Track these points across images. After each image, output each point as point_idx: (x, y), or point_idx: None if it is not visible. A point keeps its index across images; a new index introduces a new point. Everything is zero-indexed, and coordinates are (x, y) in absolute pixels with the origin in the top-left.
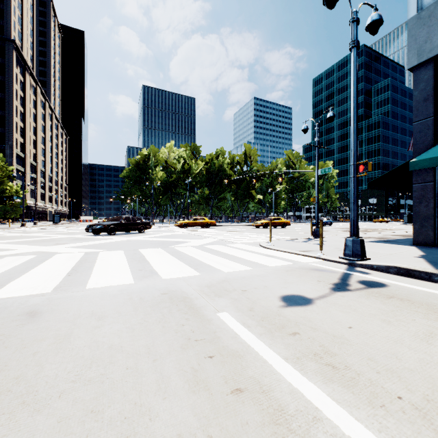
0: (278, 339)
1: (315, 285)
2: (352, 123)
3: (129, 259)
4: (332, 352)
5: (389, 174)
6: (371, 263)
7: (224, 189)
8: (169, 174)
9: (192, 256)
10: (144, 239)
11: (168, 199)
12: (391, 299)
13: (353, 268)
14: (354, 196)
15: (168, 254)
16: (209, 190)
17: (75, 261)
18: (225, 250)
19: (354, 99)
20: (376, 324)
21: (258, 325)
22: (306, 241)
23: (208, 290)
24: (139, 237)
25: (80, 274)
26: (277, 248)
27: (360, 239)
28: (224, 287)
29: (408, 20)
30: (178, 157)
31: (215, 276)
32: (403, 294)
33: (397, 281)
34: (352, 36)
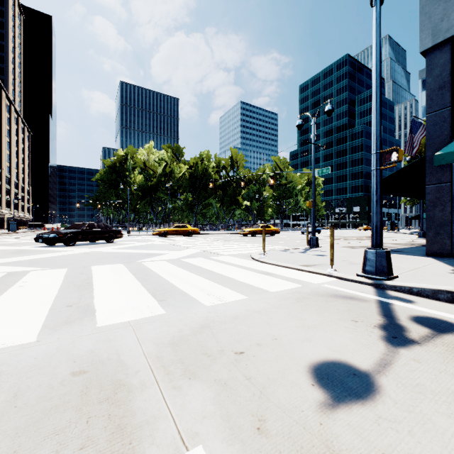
0: None
1: (354, 330)
2: (374, 99)
3: (67, 283)
4: None
5: (394, 175)
6: (410, 285)
7: (209, 195)
8: (148, 178)
9: (162, 277)
10: (108, 250)
11: (147, 205)
12: None
13: (384, 292)
14: (377, 194)
15: (129, 274)
16: (192, 196)
17: None
18: (208, 266)
19: (378, 67)
20: None
21: None
22: (303, 251)
23: (172, 356)
24: (103, 249)
25: None
26: (274, 261)
27: (386, 251)
28: (203, 343)
29: None
30: (159, 158)
31: (190, 315)
32: None
33: None
34: None
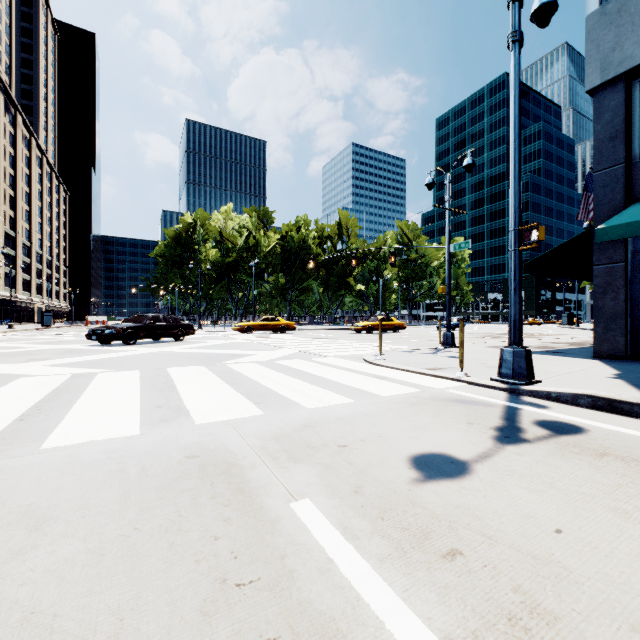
0: (422, 573)
1: (466, 431)
2: (512, 164)
3: (146, 385)
4: (546, 610)
5: (555, 252)
6: (548, 390)
7: (309, 276)
8: (225, 253)
9: (254, 380)
10: (180, 350)
11: (224, 290)
12: (604, 458)
13: (518, 398)
14: (515, 280)
15: (215, 377)
16: (285, 277)
17: (46, 391)
18: (309, 369)
19: (516, 126)
20: (604, 519)
21: (374, 532)
22: (433, 352)
23: (276, 447)
24: (173, 348)
25: (43, 417)
26: (391, 364)
27: (525, 350)
28: (306, 438)
29: (586, 16)
30: (240, 226)
31: (291, 416)
32: (620, 447)
33: (597, 421)
34: (512, 24)
